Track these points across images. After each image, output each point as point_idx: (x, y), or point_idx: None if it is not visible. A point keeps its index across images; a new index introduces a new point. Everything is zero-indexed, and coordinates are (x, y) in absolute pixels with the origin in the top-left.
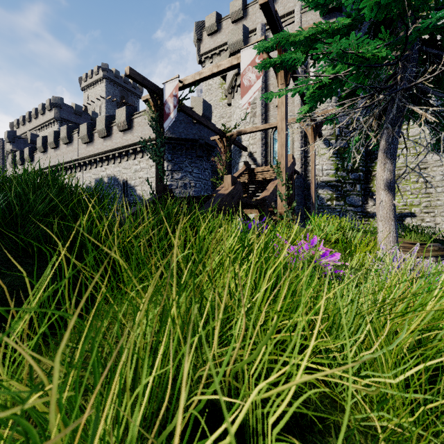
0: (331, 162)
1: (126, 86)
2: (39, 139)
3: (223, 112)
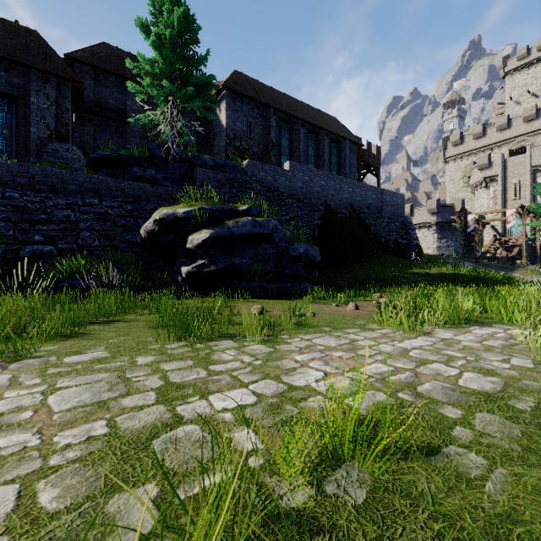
0: None
1: None
2: None
3: (464, 195)
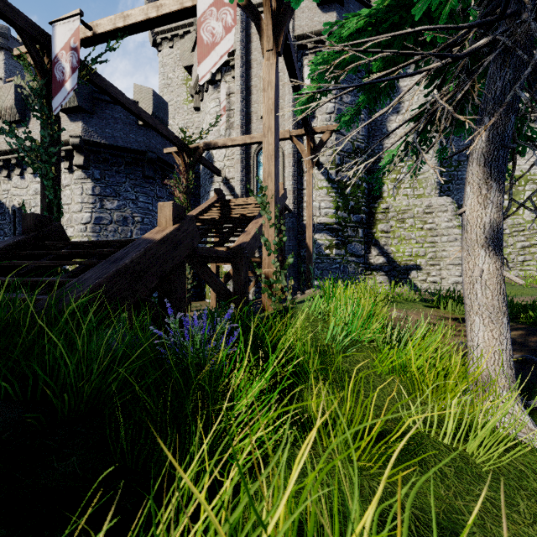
0: (330, 199)
1: None
2: None
3: (188, 119)
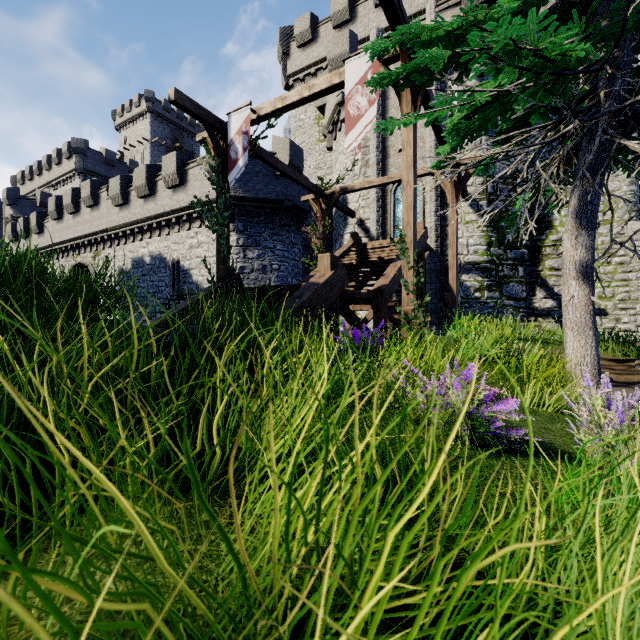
0: (480, 234)
1: (181, 123)
2: (50, 199)
3: (320, 159)
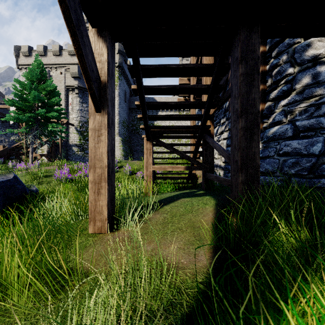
0: (78, 136)
1: None
2: None
3: None
